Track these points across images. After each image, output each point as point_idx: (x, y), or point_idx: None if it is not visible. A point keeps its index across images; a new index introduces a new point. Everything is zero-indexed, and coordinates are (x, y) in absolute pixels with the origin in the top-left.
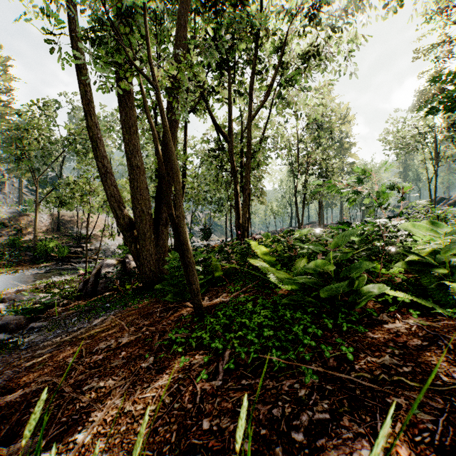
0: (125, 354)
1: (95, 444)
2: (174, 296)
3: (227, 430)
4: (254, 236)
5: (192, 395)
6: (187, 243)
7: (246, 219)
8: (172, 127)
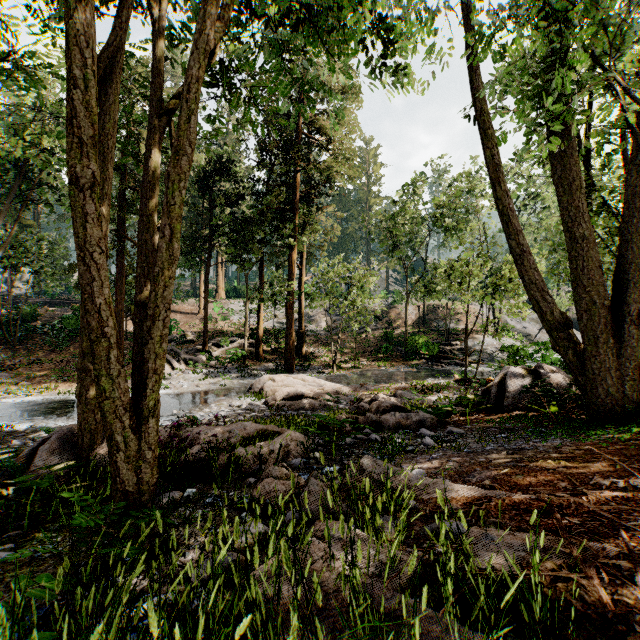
0: None
1: None
2: None
3: None
4: None
5: None
6: None
7: None
8: None
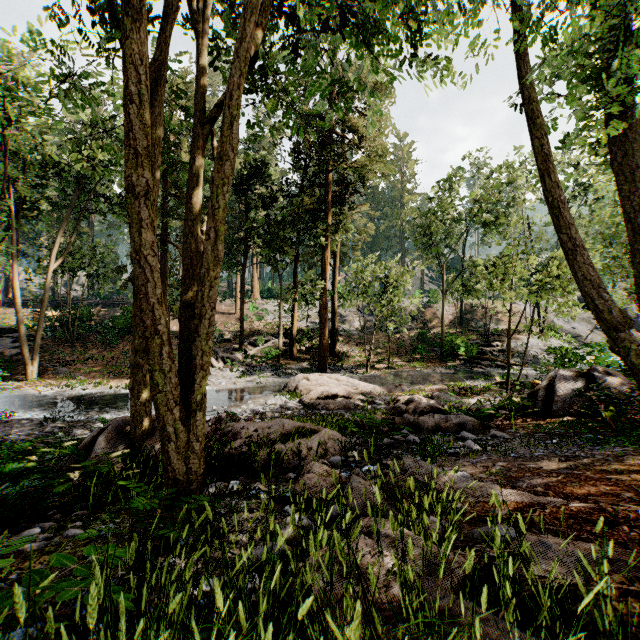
0: None
1: None
2: None
3: None
4: None
5: None
6: None
7: None
8: None
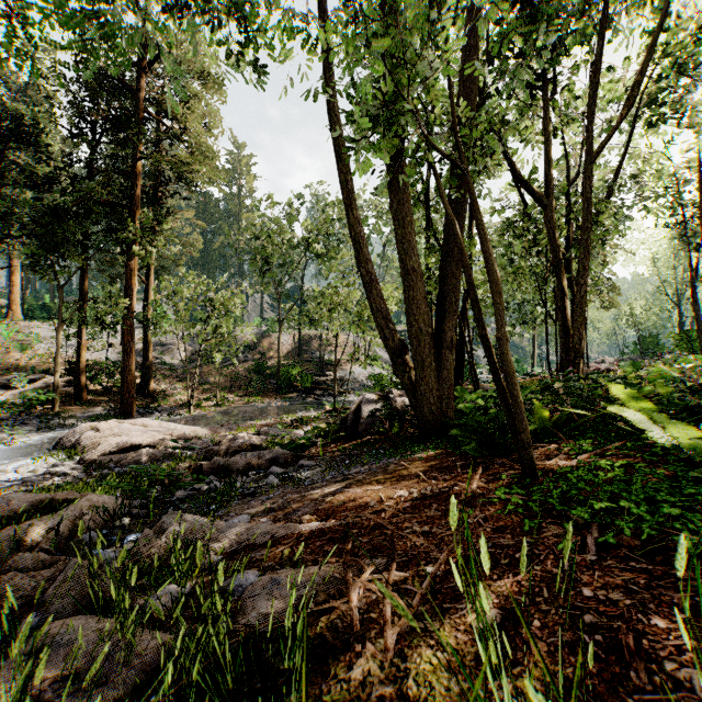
0: (437, 506)
1: (448, 578)
2: (479, 448)
3: (622, 604)
4: (598, 367)
5: (556, 561)
6: (512, 375)
7: (581, 337)
8: (459, 207)
